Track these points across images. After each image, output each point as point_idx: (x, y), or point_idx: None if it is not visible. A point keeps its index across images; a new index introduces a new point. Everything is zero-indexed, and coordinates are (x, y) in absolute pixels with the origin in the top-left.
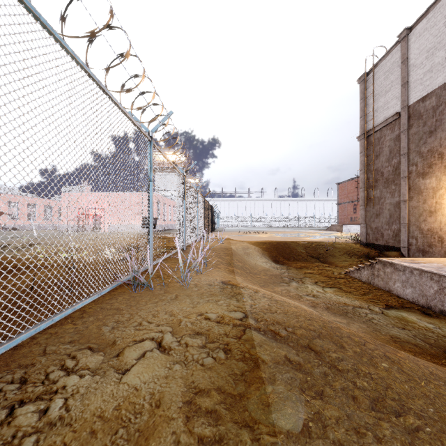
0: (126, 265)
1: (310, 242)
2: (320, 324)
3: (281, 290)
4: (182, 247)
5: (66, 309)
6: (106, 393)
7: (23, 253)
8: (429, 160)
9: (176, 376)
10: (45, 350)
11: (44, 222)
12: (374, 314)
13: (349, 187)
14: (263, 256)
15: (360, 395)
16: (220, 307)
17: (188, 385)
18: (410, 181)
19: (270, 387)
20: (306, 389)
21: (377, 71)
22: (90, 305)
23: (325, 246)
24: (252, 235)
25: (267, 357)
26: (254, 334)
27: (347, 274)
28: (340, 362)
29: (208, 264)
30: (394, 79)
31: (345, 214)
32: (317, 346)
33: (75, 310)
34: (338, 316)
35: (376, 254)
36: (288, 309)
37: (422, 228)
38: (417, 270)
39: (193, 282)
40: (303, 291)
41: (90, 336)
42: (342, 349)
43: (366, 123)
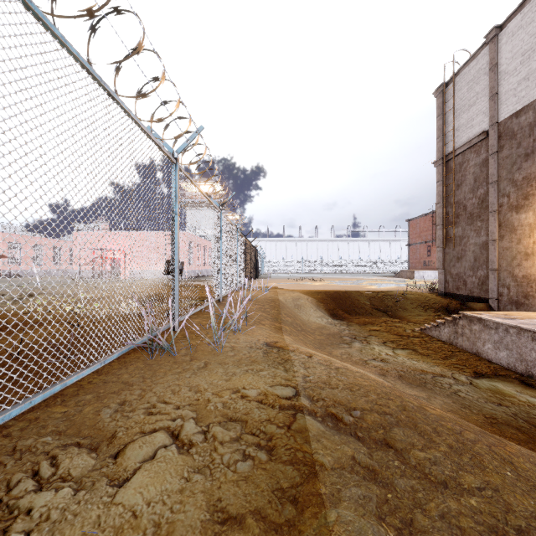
0: (141, 323)
1: (375, 292)
2: (398, 405)
3: (341, 352)
4: (217, 298)
5: (52, 386)
6: (89, 522)
7: (20, 305)
8: (525, 190)
9: (196, 492)
10: (16, 446)
11: (52, 267)
12: (460, 385)
13: (422, 224)
14: (317, 308)
15: (470, 528)
16: (263, 380)
17: (212, 507)
18: (500, 216)
19: (333, 513)
20: (386, 516)
21: (458, 81)
22: (90, 377)
23: (393, 296)
24: (304, 283)
25: (327, 460)
26: (308, 422)
27: (422, 332)
28: (432, 467)
29: (249, 320)
30: (479, 90)
31: (417, 258)
32: (397, 441)
33: (66, 386)
34: (415, 388)
35: (458, 307)
36: (353, 382)
37: (516, 274)
38: (513, 327)
39: (229, 344)
40: (368, 354)
41: (82, 424)
42: (432, 445)
43: (444, 145)
